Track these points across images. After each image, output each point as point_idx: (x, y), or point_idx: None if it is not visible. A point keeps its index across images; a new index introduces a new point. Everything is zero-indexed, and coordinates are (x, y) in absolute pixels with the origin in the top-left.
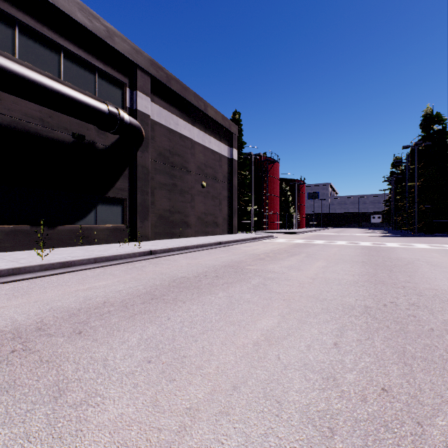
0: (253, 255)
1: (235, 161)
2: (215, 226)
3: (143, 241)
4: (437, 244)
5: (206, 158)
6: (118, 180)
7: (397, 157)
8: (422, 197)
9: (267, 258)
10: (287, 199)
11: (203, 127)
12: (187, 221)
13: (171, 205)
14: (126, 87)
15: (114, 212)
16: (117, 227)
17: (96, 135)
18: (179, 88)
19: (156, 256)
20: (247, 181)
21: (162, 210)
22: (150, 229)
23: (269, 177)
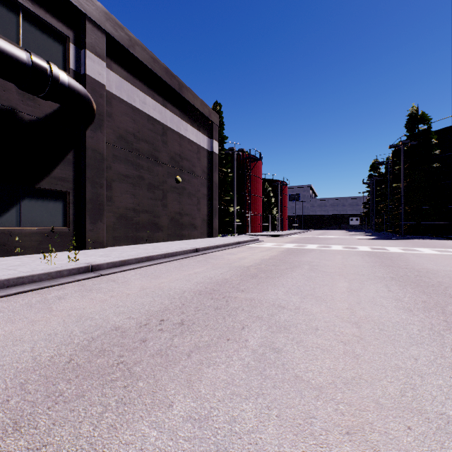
0: (241, 268)
1: (216, 154)
2: (192, 228)
3: (95, 249)
4: (440, 248)
5: (181, 148)
6: (57, 167)
7: (375, 160)
8: (408, 198)
9: (260, 274)
10: (269, 200)
11: (178, 111)
12: (157, 222)
13: (135, 202)
14: (69, 43)
15: (50, 210)
16: (56, 230)
17: (20, 100)
18: (147, 58)
19: (97, 274)
20: (229, 179)
21: (124, 208)
22: (105, 232)
23: (252, 176)
